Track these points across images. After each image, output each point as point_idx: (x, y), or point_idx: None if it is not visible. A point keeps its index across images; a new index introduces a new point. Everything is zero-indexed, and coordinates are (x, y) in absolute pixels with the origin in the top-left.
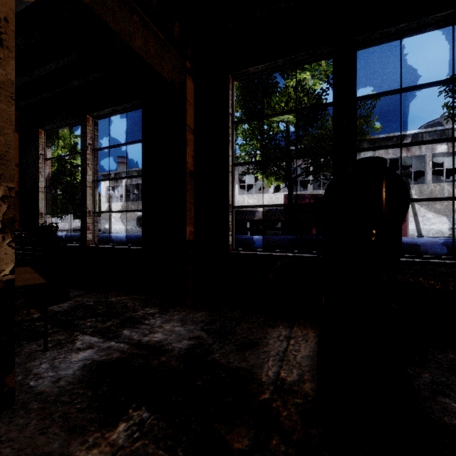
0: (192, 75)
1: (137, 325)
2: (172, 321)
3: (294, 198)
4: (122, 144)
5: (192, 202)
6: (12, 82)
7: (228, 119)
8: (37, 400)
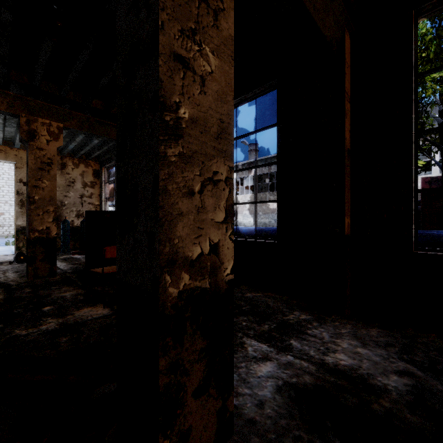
0: (350, 30)
1: (302, 336)
2: (343, 337)
3: (438, 181)
4: (251, 133)
5: (348, 188)
6: (231, 38)
7: (411, 71)
8: (255, 434)
